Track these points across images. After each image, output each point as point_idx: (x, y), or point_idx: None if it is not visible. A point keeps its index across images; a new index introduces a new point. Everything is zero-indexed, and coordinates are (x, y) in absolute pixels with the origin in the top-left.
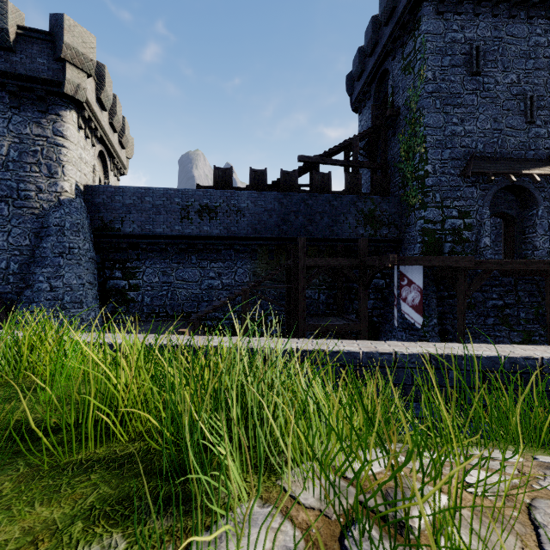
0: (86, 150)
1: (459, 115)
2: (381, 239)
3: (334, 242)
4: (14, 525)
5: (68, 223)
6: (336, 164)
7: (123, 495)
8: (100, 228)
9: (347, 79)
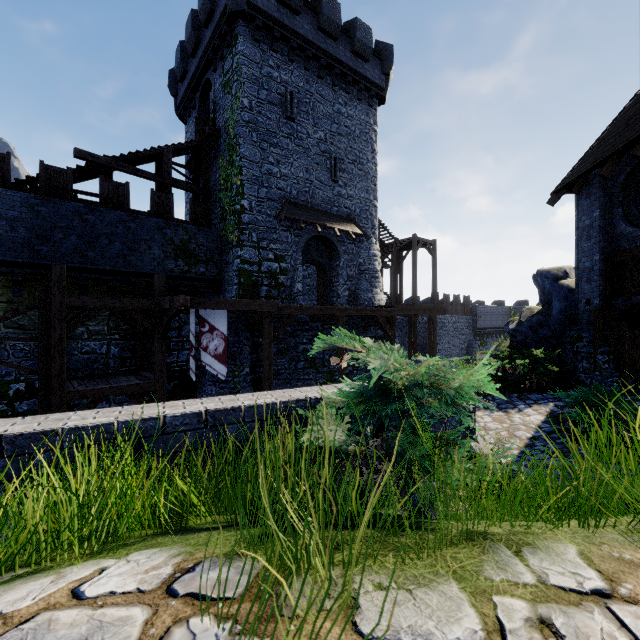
0: None
1: (275, 155)
2: (198, 277)
3: (132, 277)
4: None
5: None
6: (139, 175)
7: None
8: None
9: (170, 75)
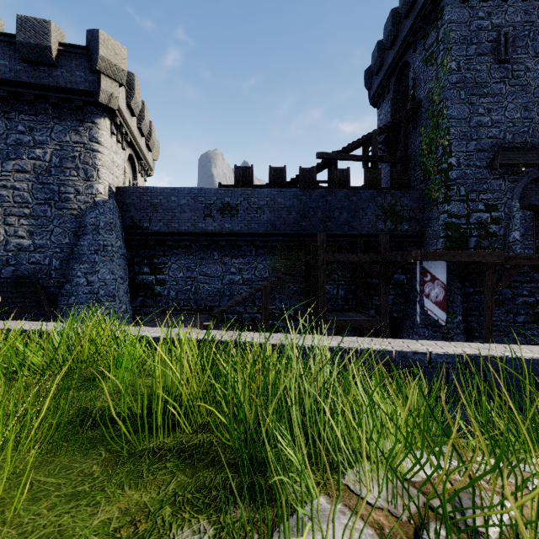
0: (117, 154)
1: (485, 105)
2: (402, 234)
3: (353, 238)
4: (111, 505)
5: (102, 223)
6: (355, 160)
7: (199, 484)
8: (130, 226)
9: (365, 74)
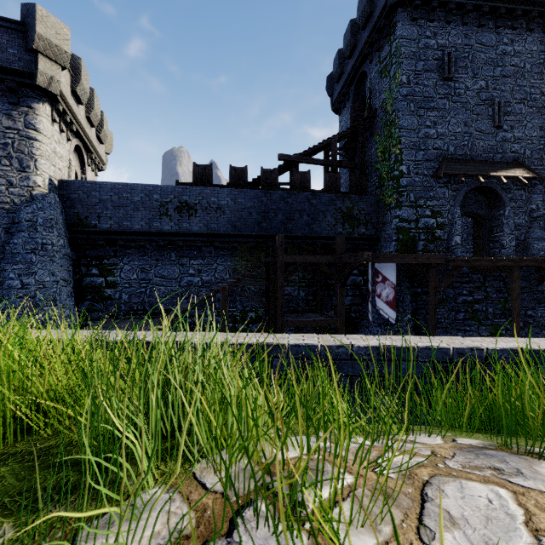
0: (61, 144)
1: (432, 118)
2: (359, 237)
3: (313, 240)
4: None
5: (41, 219)
6: (315, 163)
7: (27, 486)
8: (75, 224)
9: (328, 80)
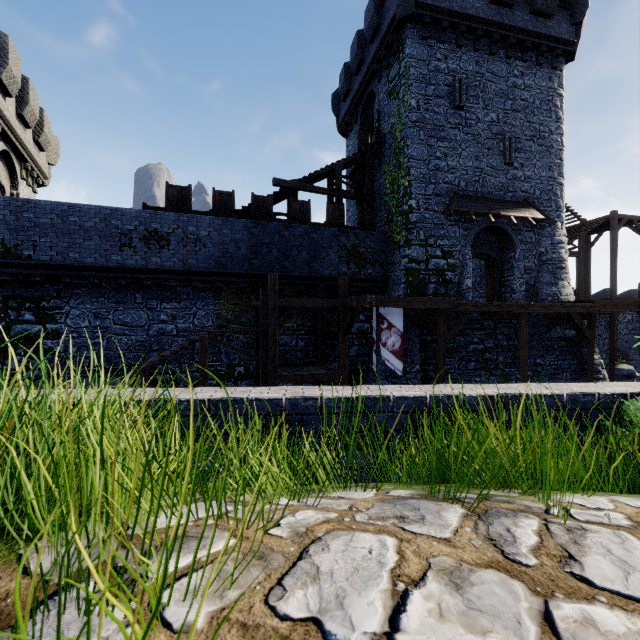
0: None
1: (442, 149)
2: (366, 278)
3: (314, 281)
4: None
5: None
6: (317, 192)
7: None
8: None
9: (333, 97)
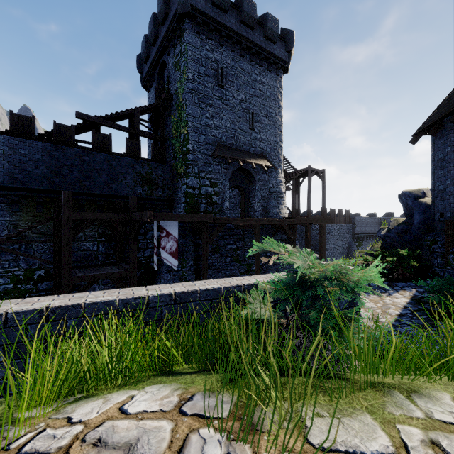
0: None
1: (210, 112)
2: (157, 198)
3: (113, 198)
4: None
5: None
6: (118, 128)
7: None
8: None
9: (138, 58)
